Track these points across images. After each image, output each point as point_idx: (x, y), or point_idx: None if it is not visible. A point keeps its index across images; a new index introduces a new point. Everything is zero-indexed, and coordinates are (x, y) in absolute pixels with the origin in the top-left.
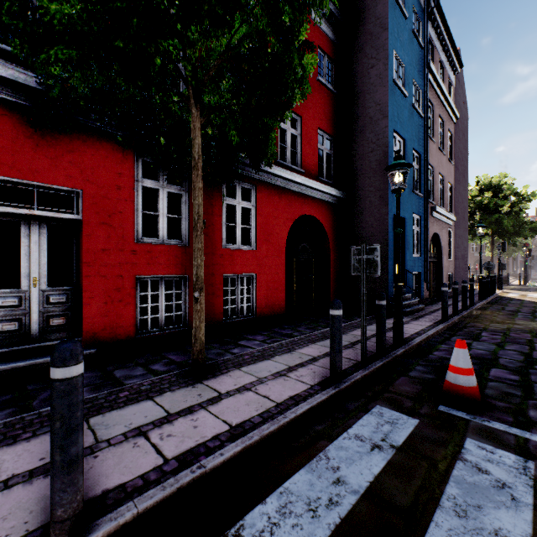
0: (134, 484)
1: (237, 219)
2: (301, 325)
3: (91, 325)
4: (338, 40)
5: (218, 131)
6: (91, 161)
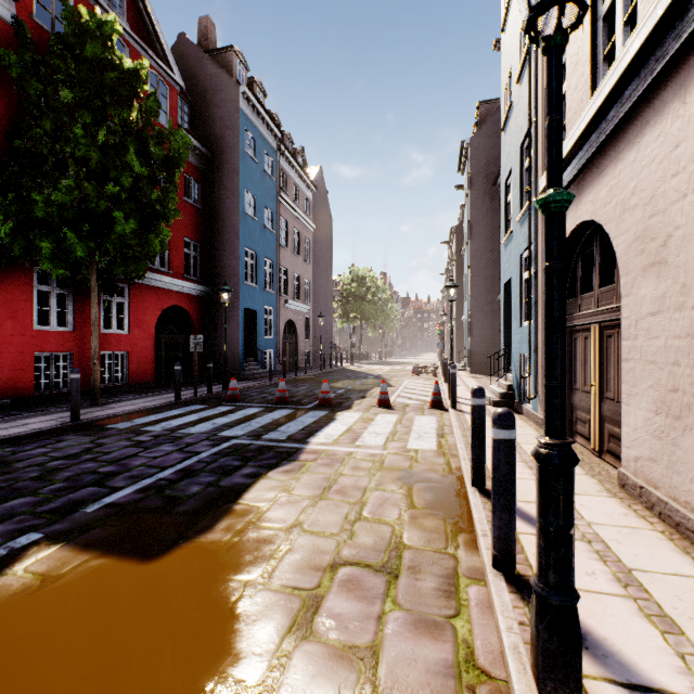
0: (91, 418)
1: (114, 310)
2: (168, 388)
3: (3, 385)
4: (204, 166)
5: (105, 263)
6: (2, 275)
